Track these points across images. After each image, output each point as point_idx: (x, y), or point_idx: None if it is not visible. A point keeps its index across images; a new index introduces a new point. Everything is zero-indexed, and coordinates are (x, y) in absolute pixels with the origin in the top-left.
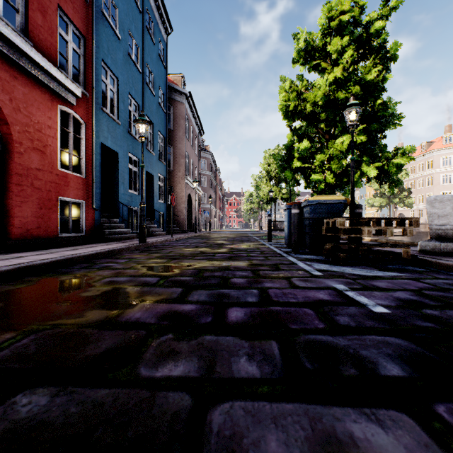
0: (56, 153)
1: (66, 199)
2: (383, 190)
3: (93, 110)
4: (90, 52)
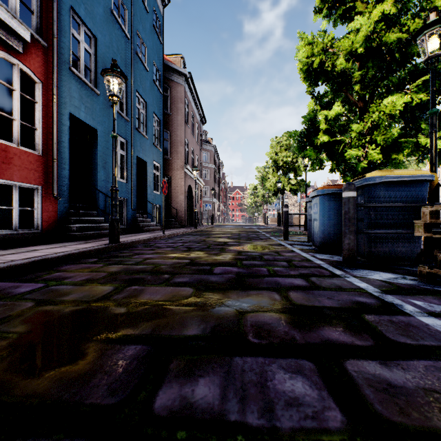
0: None
1: (6, 182)
2: None
3: (54, 66)
4: None
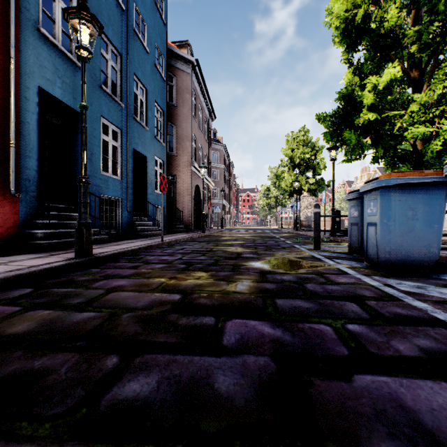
0: None
1: None
2: None
3: (11, 20)
4: None
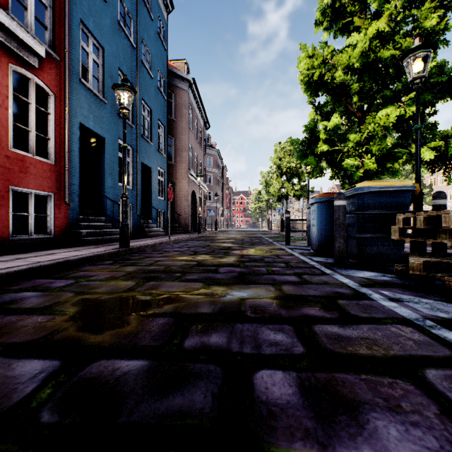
0: (5, 127)
1: (23, 190)
2: None
3: (66, 79)
4: (62, 5)
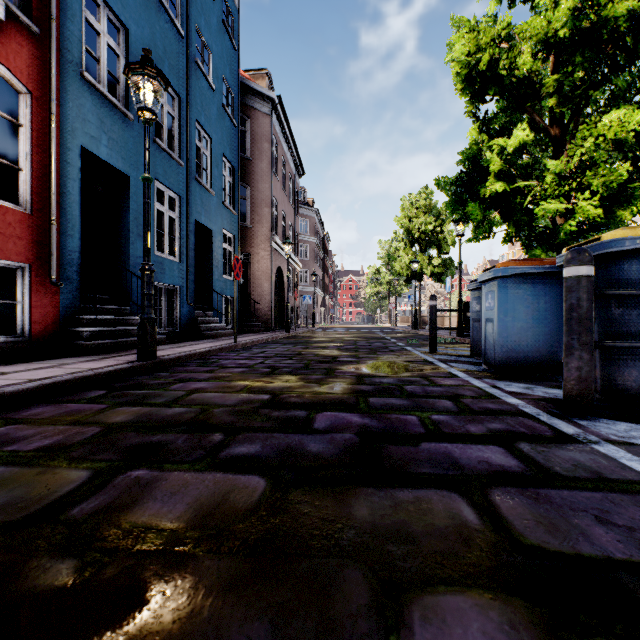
0: None
1: None
2: None
3: (52, 67)
4: None
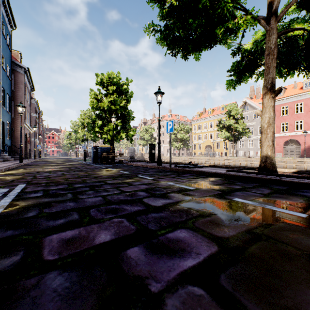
0: None
1: None
2: (144, 136)
3: None
4: None
